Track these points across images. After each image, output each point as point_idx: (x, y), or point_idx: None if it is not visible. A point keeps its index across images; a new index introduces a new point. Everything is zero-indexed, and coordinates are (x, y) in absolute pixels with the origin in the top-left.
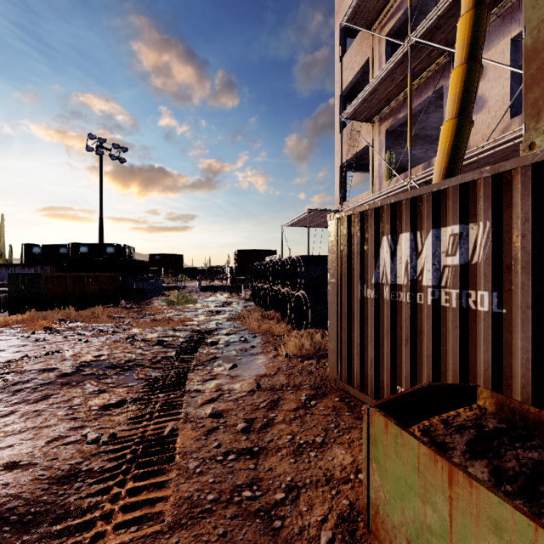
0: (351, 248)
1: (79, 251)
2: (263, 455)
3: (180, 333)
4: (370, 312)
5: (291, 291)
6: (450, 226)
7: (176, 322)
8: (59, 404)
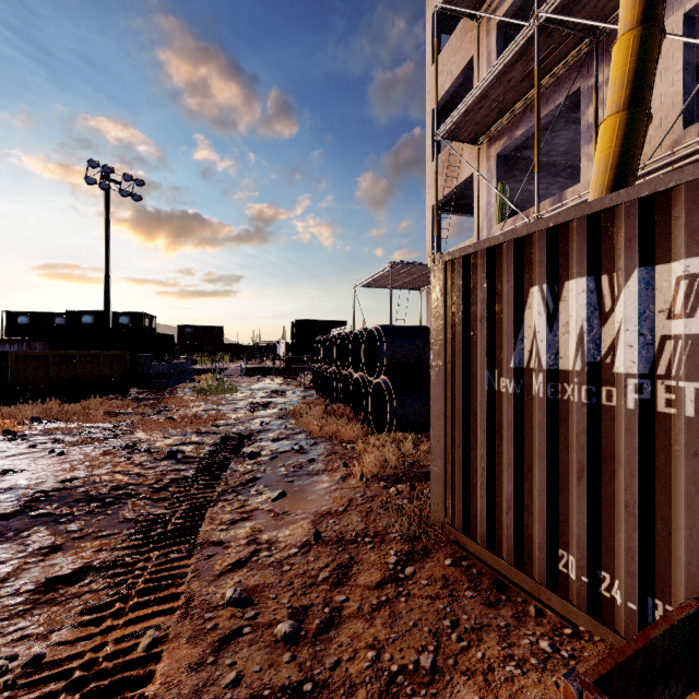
0: (470, 309)
1: (81, 321)
2: None
3: (207, 438)
4: (506, 417)
5: (368, 376)
6: (681, 260)
7: (203, 421)
8: None
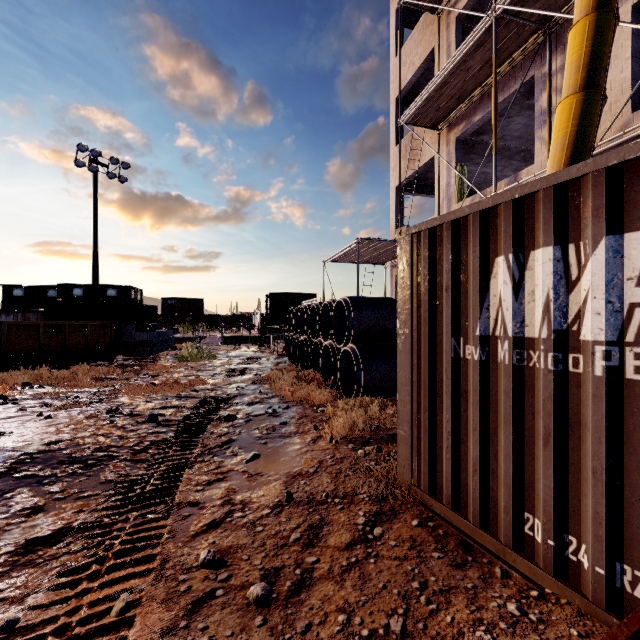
0: (436, 280)
1: (72, 293)
2: None
3: (186, 402)
4: (471, 383)
5: (337, 344)
6: None
7: (182, 386)
8: None
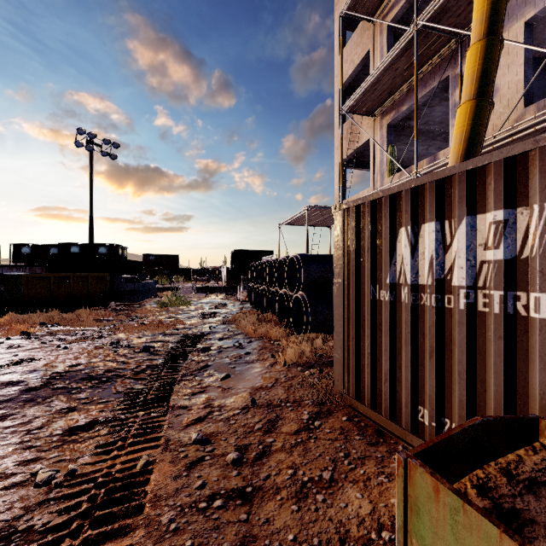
0: (360, 243)
1: (70, 251)
2: (258, 498)
3: (170, 338)
4: (384, 317)
5: (290, 292)
6: (491, 212)
7: (166, 326)
8: (15, 427)
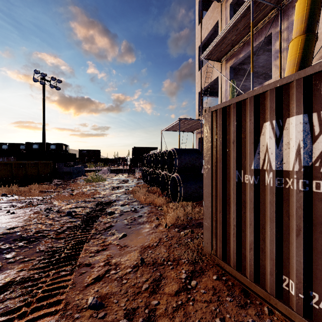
0: (226, 137)
1: (32, 147)
2: None
3: (88, 204)
4: (249, 197)
5: (168, 173)
6: None
7: (87, 195)
8: None
